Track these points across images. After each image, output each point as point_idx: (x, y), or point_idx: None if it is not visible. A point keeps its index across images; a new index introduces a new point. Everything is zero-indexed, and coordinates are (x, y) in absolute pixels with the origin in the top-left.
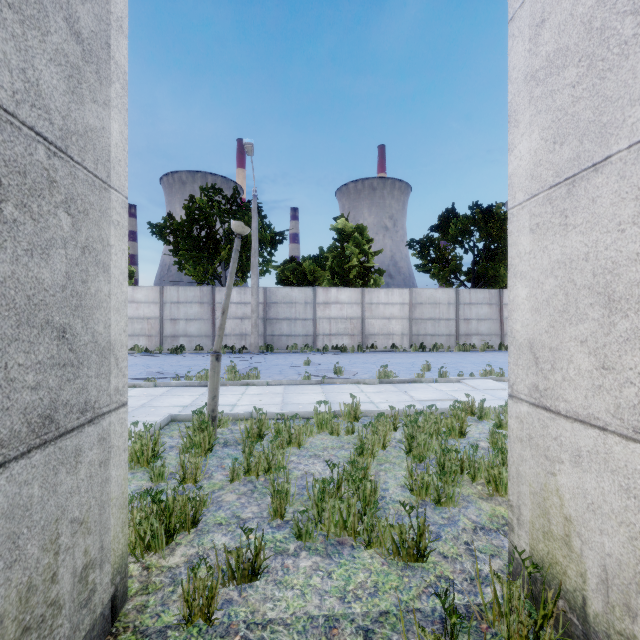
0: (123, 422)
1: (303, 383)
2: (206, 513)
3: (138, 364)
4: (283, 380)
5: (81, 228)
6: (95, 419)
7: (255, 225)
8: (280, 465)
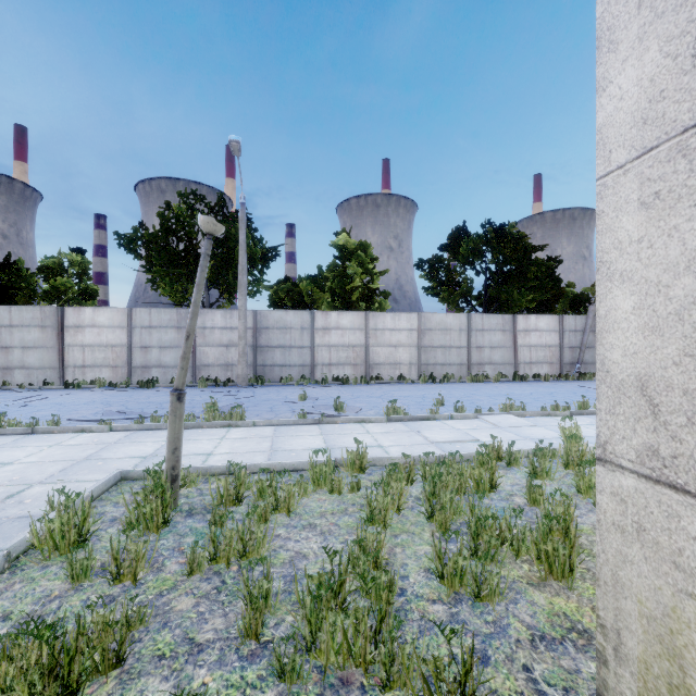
0: None
1: (298, 423)
2: (143, 636)
3: (96, 401)
4: (273, 420)
5: None
6: None
7: (243, 238)
8: (260, 547)
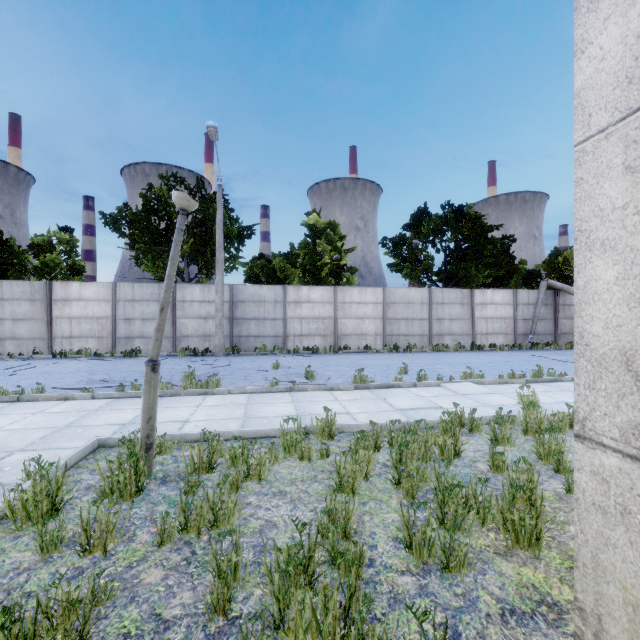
0: None
1: (270, 391)
2: (109, 612)
3: (81, 370)
4: (247, 388)
5: None
6: None
7: (220, 217)
8: (231, 516)
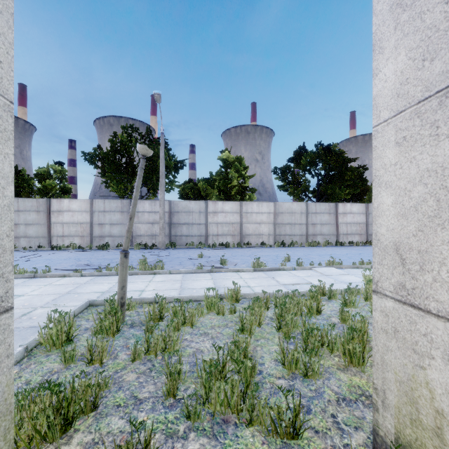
0: (6, 328)
1: (197, 272)
2: (107, 394)
3: (71, 258)
4: (182, 270)
5: None
6: None
7: (162, 155)
8: (175, 345)
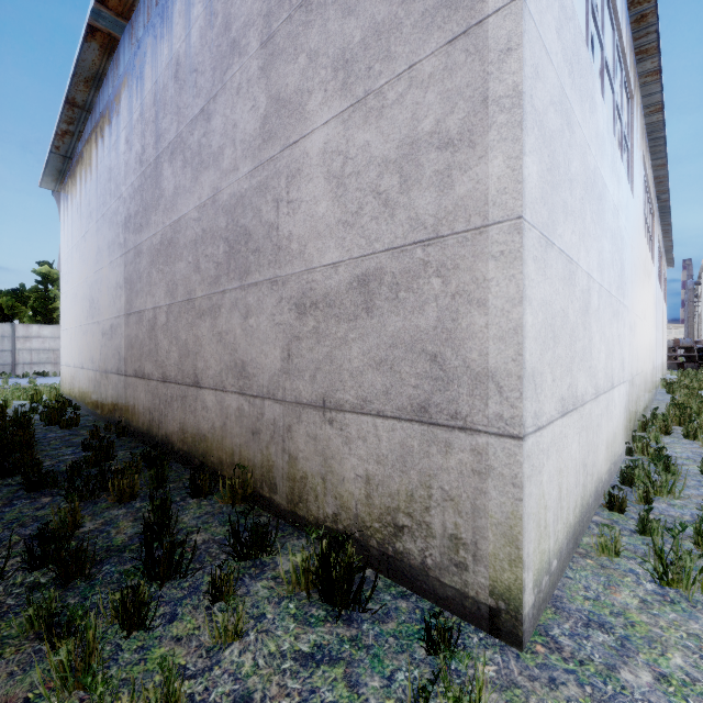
0: None
1: (3, 388)
2: None
3: None
4: None
5: None
6: None
7: None
8: None
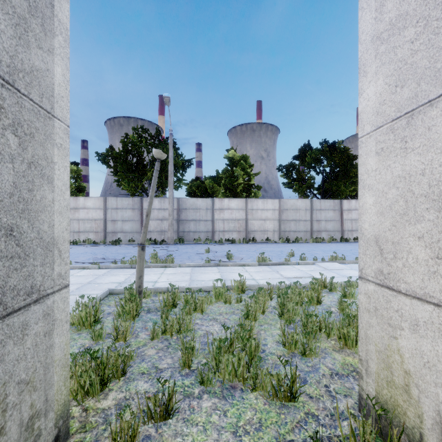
0: (65, 300)
1: (205, 265)
2: (133, 364)
3: (88, 252)
4: (191, 263)
5: (27, 147)
6: (40, 299)
7: (171, 154)
8: (188, 327)
